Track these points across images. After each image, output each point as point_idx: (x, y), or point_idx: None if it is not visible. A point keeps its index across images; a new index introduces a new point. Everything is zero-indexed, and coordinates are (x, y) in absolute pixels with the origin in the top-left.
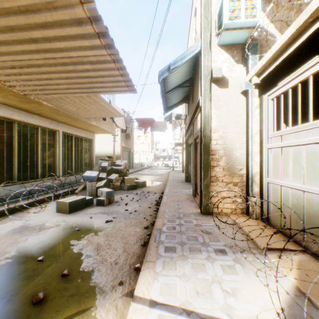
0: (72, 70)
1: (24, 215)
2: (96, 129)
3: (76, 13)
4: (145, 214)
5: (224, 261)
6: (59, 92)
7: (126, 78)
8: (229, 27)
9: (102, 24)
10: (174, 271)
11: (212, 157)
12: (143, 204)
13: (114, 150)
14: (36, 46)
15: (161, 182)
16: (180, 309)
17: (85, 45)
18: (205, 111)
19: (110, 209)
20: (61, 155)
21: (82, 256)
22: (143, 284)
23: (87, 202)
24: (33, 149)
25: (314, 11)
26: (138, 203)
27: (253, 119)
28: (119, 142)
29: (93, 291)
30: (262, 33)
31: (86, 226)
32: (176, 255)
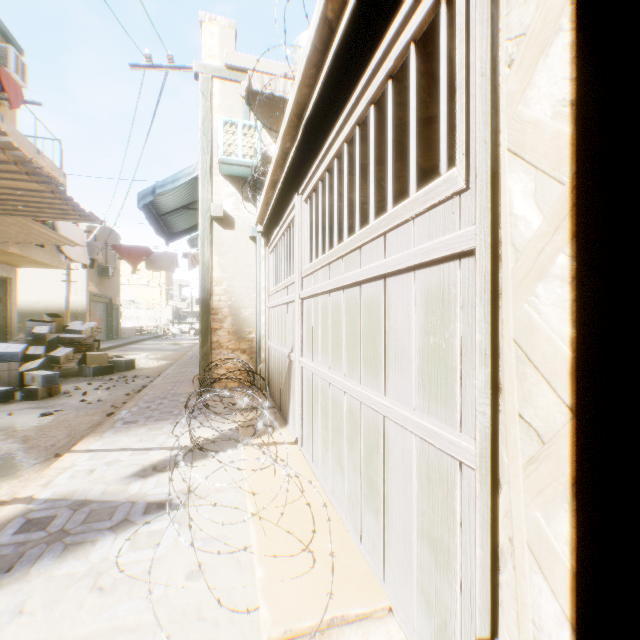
0: None
1: None
2: (21, 260)
3: None
4: (116, 403)
5: (188, 422)
6: None
7: (77, 207)
8: (226, 161)
9: (34, 166)
10: (125, 434)
11: (214, 318)
12: (118, 392)
13: (70, 301)
14: None
15: (170, 361)
16: (117, 449)
17: (7, 176)
18: (204, 257)
19: (52, 403)
20: None
21: (1, 448)
22: (84, 444)
23: (3, 395)
24: None
25: (267, 191)
26: (110, 391)
27: (261, 273)
28: (84, 283)
29: (21, 465)
30: None
31: (4, 424)
32: (136, 425)
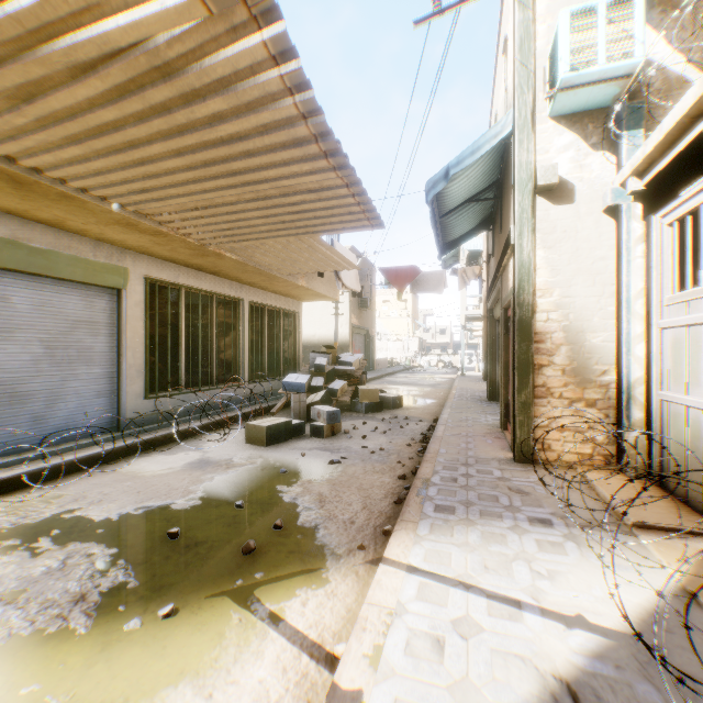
0: (278, 203)
1: (198, 444)
2: (305, 293)
3: (296, 132)
4: (400, 456)
5: (544, 535)
6: (252, 238)
7: (367, 206)
8: (571, 83)
9: (333, 139)
10: (448, 538)
11: (536, 347)
12: (396, 438)
13: (337, 333)
14: (233, 179)
15: (434, 400)
16: (454, 581)
17: (304, 168)
18: (521, 254)
19: (335, 444)
20: (245, 343)
21: (298, 508)
22: (397, 547)
23: (295, 429)
24: (205, 333)
25: None
26: (387, 436)
27: (631, 267)
28: (347, 316)
29: (321, 551)
30: (655, 77)
31: (298, 467)
32: (455, 519)
